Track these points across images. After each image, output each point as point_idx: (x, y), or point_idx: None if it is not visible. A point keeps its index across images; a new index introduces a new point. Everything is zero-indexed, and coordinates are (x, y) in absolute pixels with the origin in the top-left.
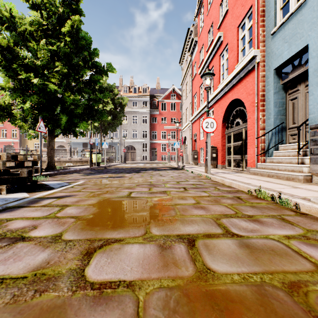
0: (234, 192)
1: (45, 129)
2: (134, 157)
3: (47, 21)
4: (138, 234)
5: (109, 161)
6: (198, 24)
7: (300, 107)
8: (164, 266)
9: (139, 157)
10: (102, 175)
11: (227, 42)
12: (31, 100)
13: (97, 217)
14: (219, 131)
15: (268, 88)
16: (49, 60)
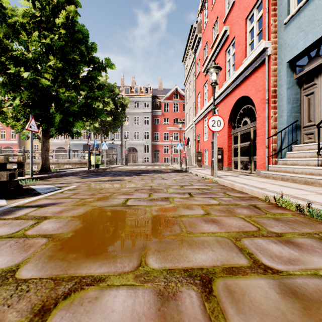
0: (248, 198)
1: (37, 128)
2: (136, 159)
3: (41, 12)
4: (128, 267)
5: (109, 163)
6: (202, 20)
7: (317, 102)
8: None
9: (141, 159)
10: (99, 178)
11: (234, 37)
12: (21, 97)
13: (78, 237)
14: (225, 132)
15: (280, 83)
16: (43, 55)
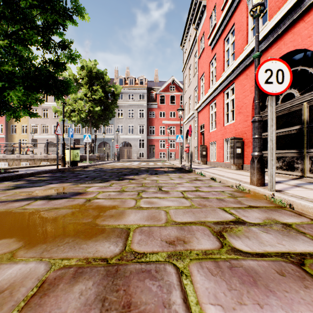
0: None
1: None
2: (130, 154)
3: None
4: None
5: (99, 158)
6: None
7: None
8: None
9: (136, 154)
10: (46, 187)
11: None
12: None
13: None
14: (248, 115)
15: None
16: None
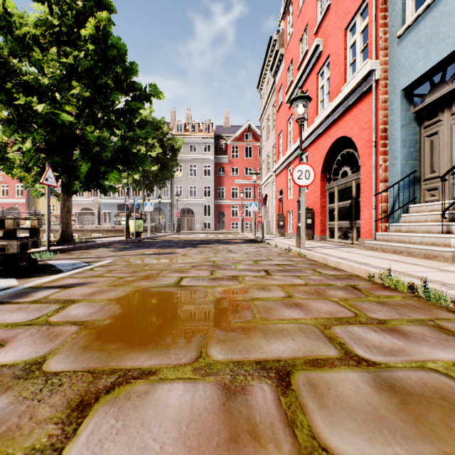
0: (345, 277)
1: (55, 181)
2: (193, 224)
3: (60, 20)
4: (185, 359)
5: (155, 230)
6: (286, 30)
7: (443, 146)
8: (230, 439)
9: (200, 224)
10: (141, 250)
11: (329, 54)
12: (34, 138)
13: (118, 324)
14: (317, 186)
15: (392, 118)
16: (63, 79)
